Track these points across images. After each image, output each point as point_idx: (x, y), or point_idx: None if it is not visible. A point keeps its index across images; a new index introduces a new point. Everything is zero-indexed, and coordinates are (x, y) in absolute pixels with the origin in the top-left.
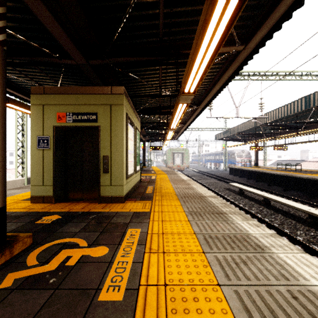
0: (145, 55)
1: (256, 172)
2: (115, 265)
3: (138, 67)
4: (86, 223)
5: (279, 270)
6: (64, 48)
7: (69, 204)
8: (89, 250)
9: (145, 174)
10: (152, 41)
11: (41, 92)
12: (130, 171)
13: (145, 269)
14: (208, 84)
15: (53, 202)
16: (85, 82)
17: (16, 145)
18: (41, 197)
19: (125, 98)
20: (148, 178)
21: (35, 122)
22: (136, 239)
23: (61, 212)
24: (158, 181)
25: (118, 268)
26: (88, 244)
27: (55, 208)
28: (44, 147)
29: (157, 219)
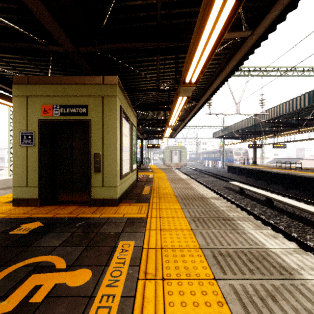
0: (141, 41)
1: (255, 170)
2: (96, 302)
3: (134, 58)
4: (70, 233)
5: None
6: (48, 31)
7: (56, 207)
8: (66, 275)
9: (142, 173)
10: (149, 26)
11: (25, 82)
12: (126, 170)
13: (138, 309)
14: (208, 78)
15: (38, 206)
16: (78, 75)
17: (8, 143)
18: (25, 199)
19: (119, 89)
20: (146, 176)
21: (17, 116)
22: (128, 257)
23: (45, 218)
24: (155, 180)
25: (100, 307)
26: (66, 265)
27: (39, 213)
28: (29, 144)
29: (155, 228)
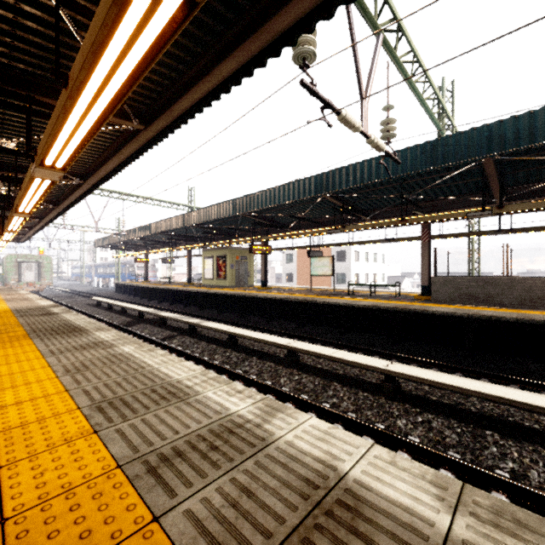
0: None
1: (134, 286)
2: None
3: None
4: None
5: (35, 304)
6: None
7: None
8: None
9: None
10: None
11: None
12: None
13: None
14: (46, 209)
15: None
16: None
17: None
18: None
19: None
20: None
21: None
22: None
23: None
24: None
25: None
26: None
27: None
28: None
29: None
